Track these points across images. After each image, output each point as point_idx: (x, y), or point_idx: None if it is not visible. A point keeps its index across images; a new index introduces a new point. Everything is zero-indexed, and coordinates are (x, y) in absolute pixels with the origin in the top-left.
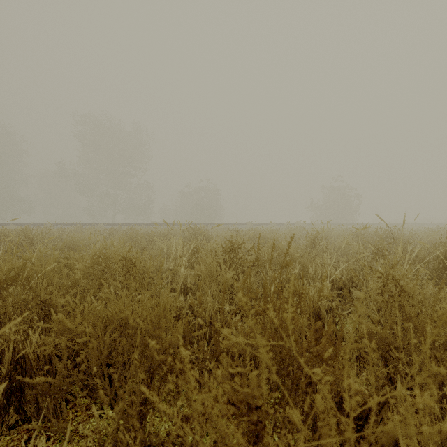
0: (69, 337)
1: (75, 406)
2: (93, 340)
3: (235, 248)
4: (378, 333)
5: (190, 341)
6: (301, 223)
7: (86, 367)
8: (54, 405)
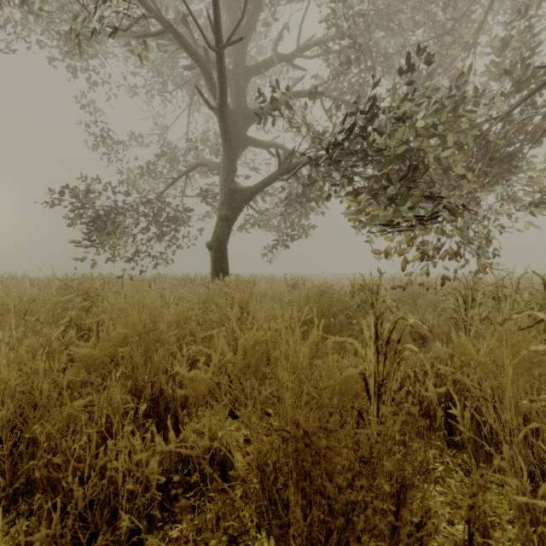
0: None
1: None
2: None
3: None
4: None
5: None
6: None
7: None
8: None
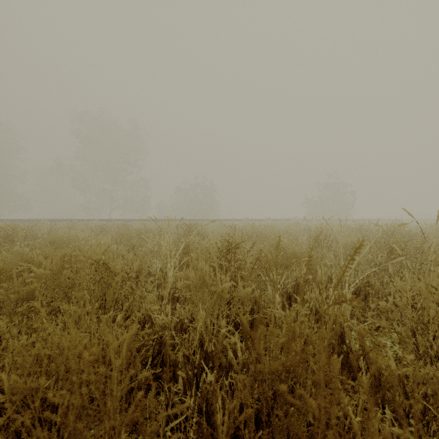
0: None
1: None
2: None
3: (232, 248)
4: None
5: (175, 372)
6: (297, 219)
7: None
8: None
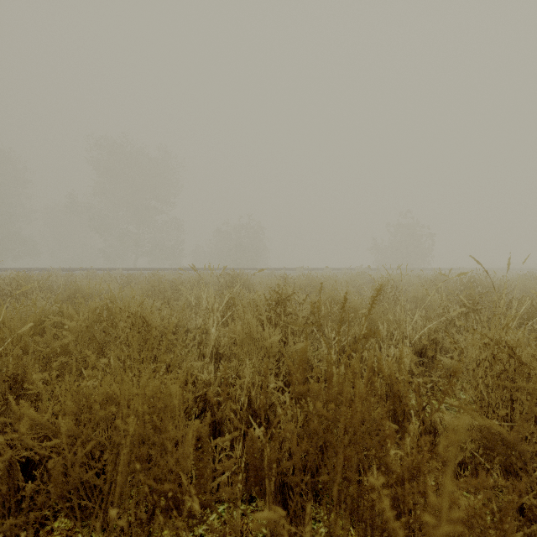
0: (42, 433)
1: (51, 531)
2: (53, 455)
3: (282, 301)
4: (504, 436)
5: (221, 430)
6: (362, 268)
7: (42, 499)
8: (16, 535)
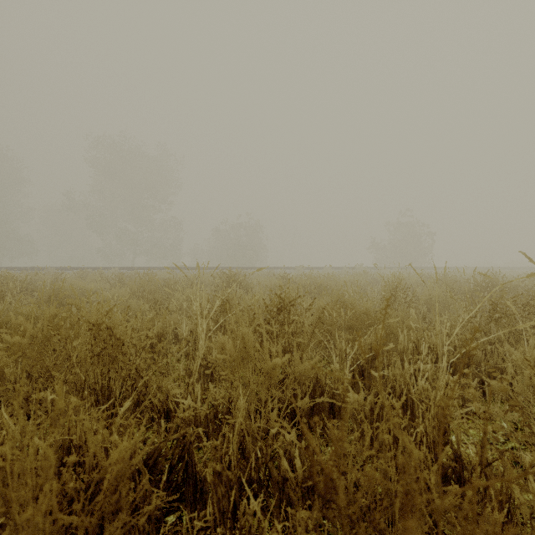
0: None
1: None
2: None
3: (285, 306)
4: None
5: (204, 489)
6: (363, 267)
7: None
8: None
